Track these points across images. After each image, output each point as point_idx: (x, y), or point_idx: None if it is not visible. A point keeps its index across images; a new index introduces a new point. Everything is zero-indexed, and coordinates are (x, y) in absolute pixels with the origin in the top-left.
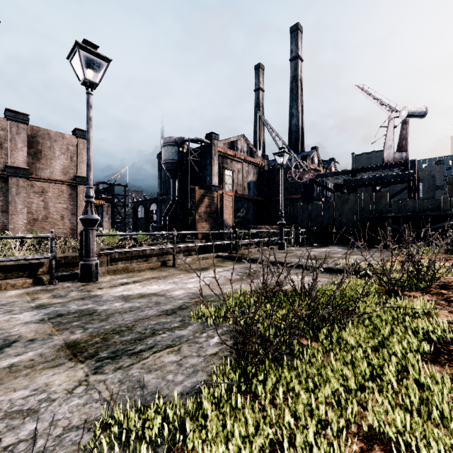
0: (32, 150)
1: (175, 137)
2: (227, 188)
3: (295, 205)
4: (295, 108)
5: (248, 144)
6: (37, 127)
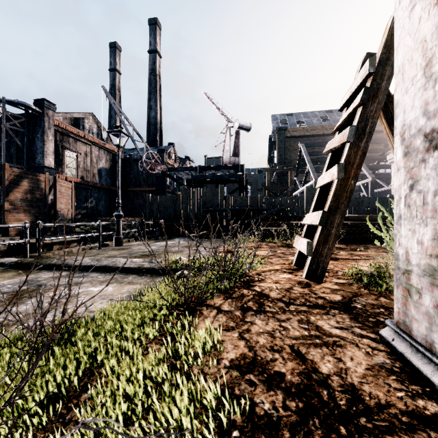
0: None
1: None
2: (69, 173)
3: None
4: (154, 101)
5: (99, 125)
6: None
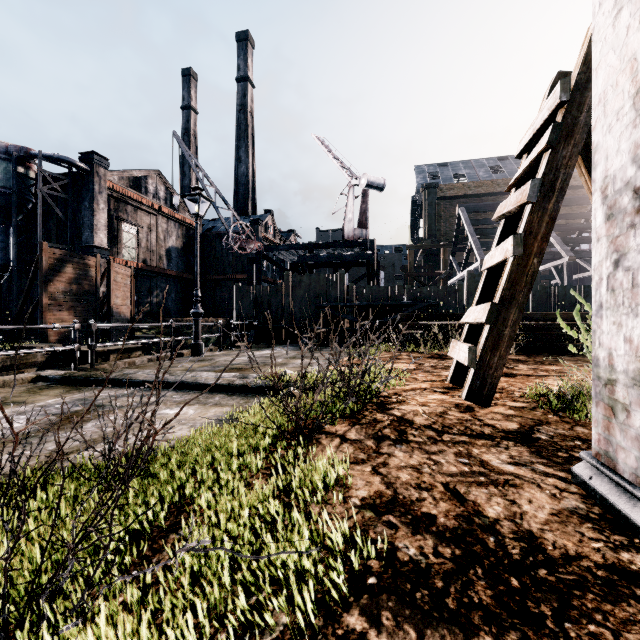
0: None
1: (7, 144)
2: (127, 254)
3: None
4: (244, 151)
5: (168, 187)
6: None
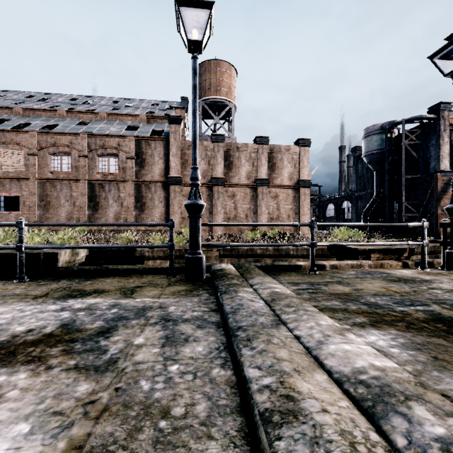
0: (269, 164)
1: (381, 123)
2: None
3: None
4: None
5: None
6: (273, 145)
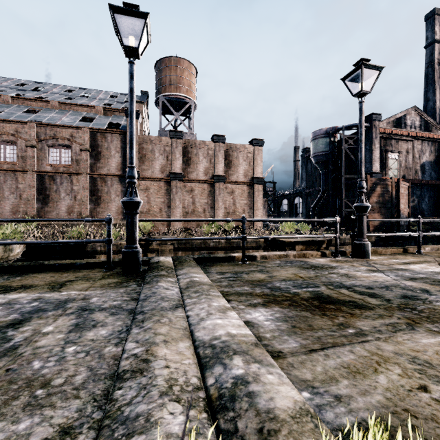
0: (226, 161)
1: (326, 128)
2: (391, 174)
3: None
4: None
5: (422, 116)
6: (229, 144)
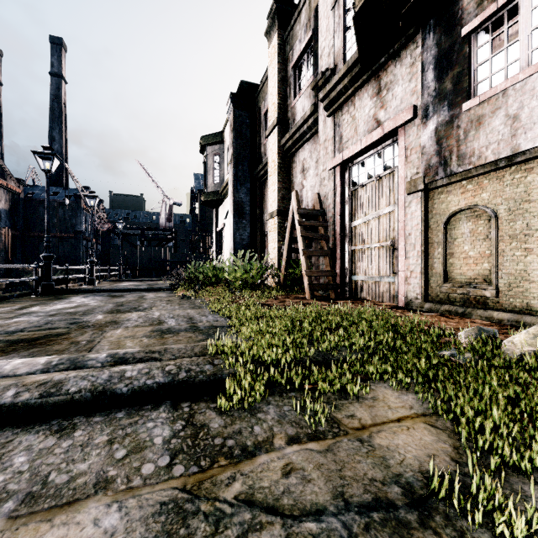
0: None
1: None
2: None
3: (66, 244)
4: (58, 133)
5: None
6: None
